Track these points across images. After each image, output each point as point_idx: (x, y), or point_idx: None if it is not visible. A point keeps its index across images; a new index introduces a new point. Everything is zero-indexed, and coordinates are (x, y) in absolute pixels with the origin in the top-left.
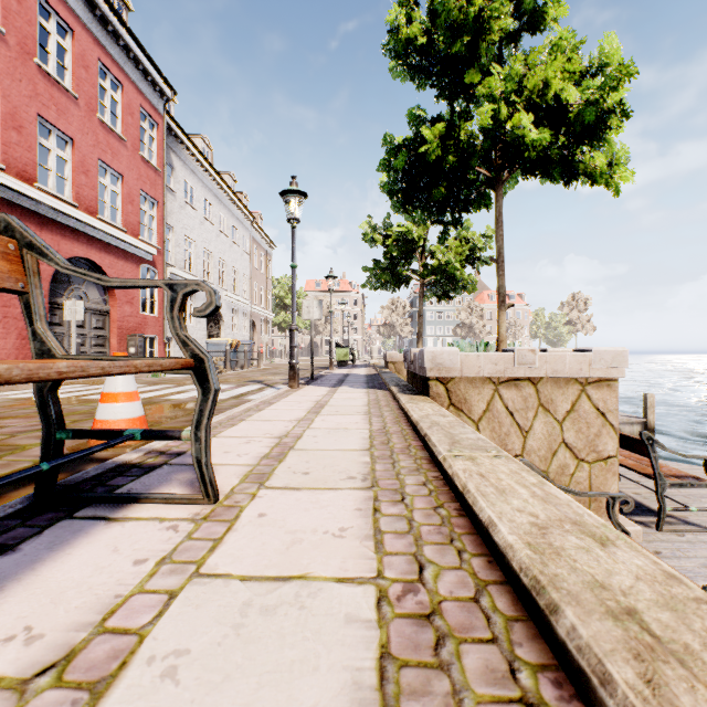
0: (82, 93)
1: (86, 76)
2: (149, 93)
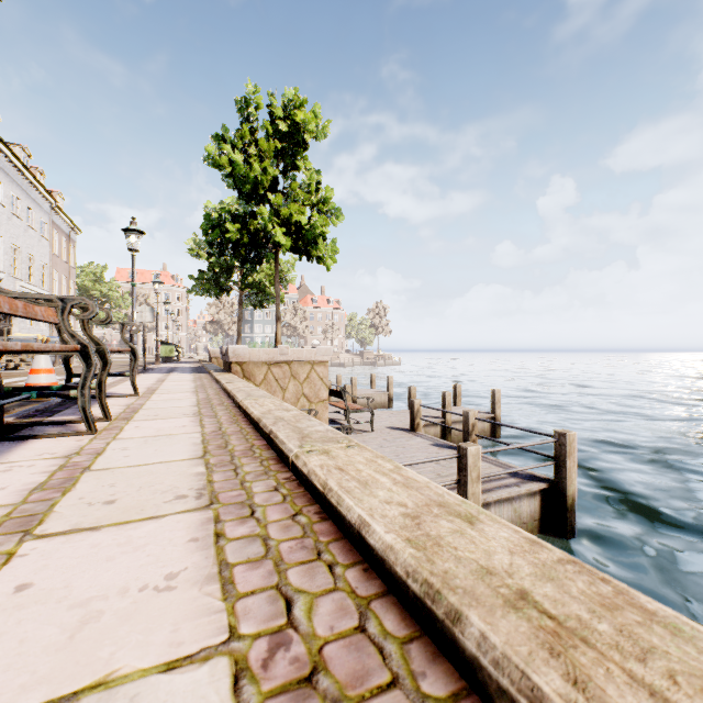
0: None
1: None
2: None
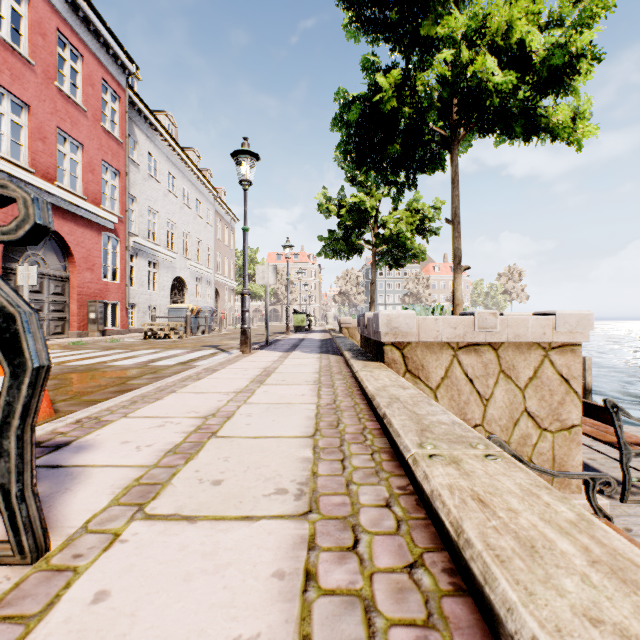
0: (38, 60)
1: (43, 44)
2: (111, 66)
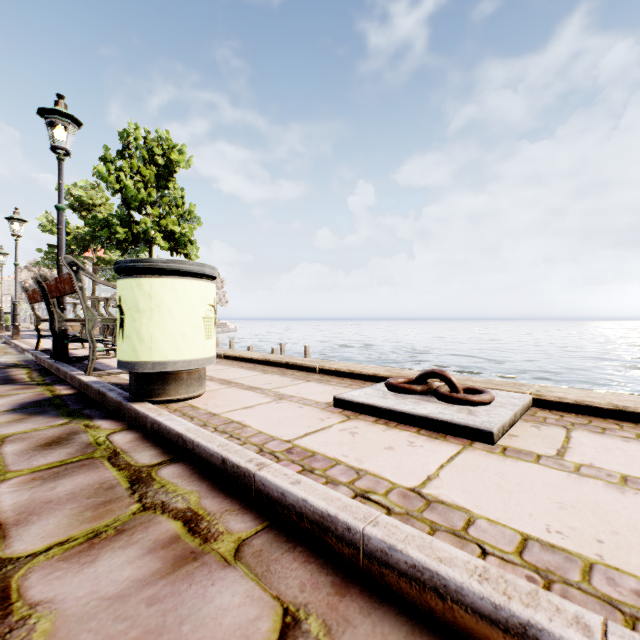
0: None
1: None
2: None
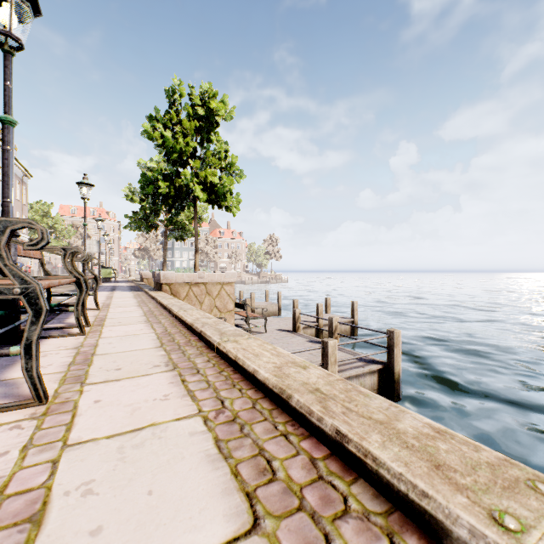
0: None
1: None
2: None
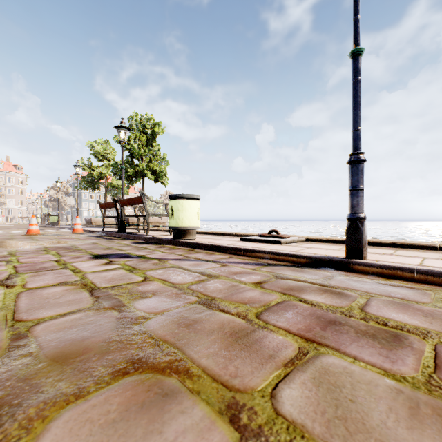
0: None
1: None
2: None
